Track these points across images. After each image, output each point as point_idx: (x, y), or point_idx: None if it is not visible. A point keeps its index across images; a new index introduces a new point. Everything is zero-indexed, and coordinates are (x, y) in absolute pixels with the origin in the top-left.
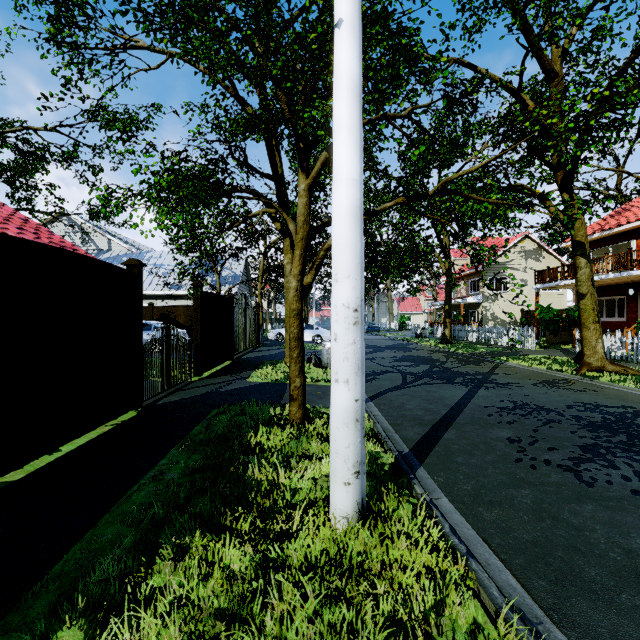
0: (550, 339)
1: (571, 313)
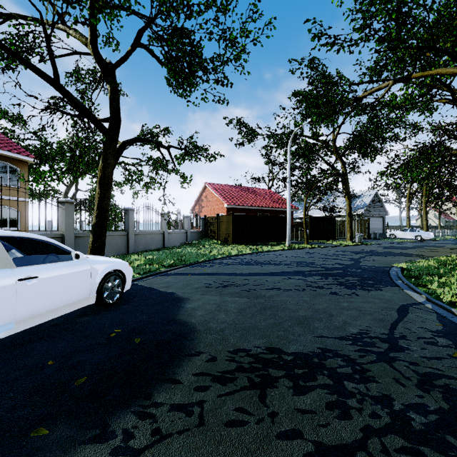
0: None
1: None
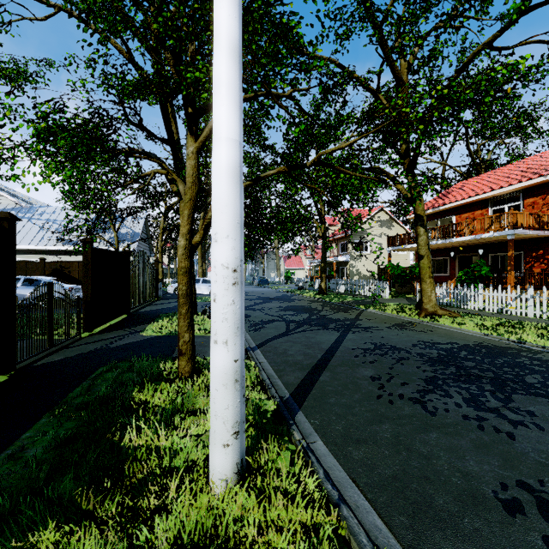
0: (398, 290)
1: (413, 270)
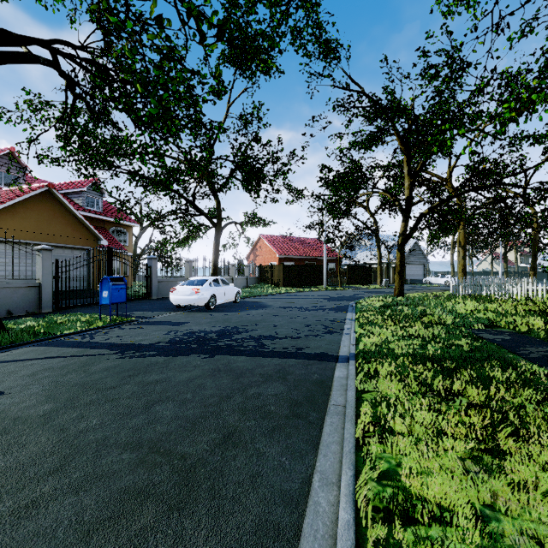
0: None
1: None
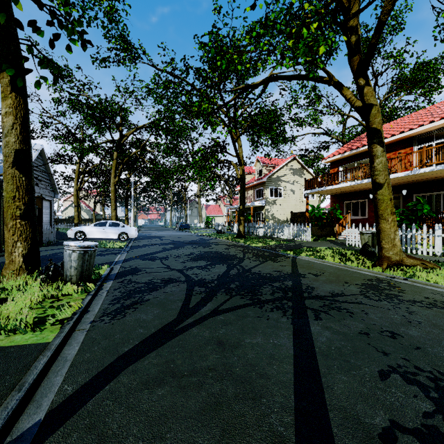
0: (315, 233)
1: (334, 212)
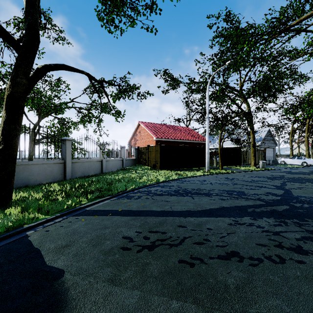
0: None
1: None
